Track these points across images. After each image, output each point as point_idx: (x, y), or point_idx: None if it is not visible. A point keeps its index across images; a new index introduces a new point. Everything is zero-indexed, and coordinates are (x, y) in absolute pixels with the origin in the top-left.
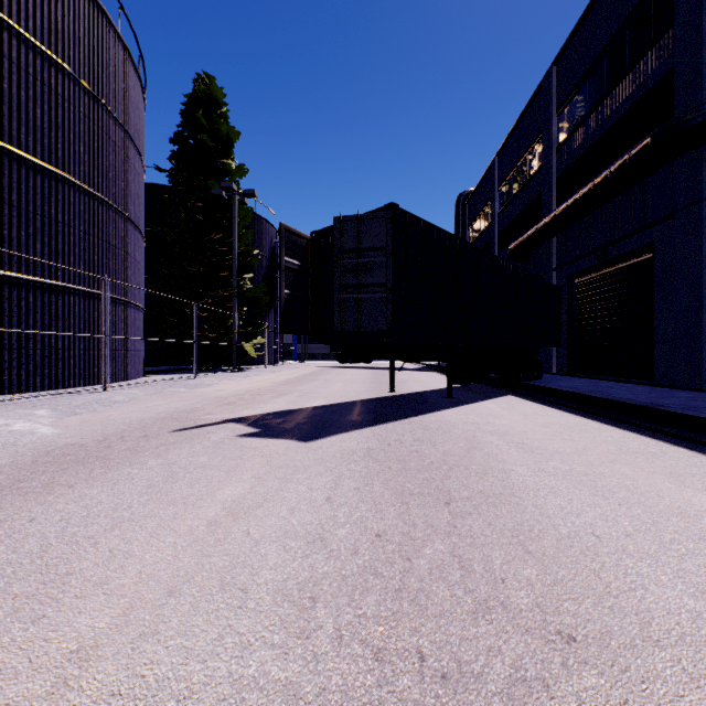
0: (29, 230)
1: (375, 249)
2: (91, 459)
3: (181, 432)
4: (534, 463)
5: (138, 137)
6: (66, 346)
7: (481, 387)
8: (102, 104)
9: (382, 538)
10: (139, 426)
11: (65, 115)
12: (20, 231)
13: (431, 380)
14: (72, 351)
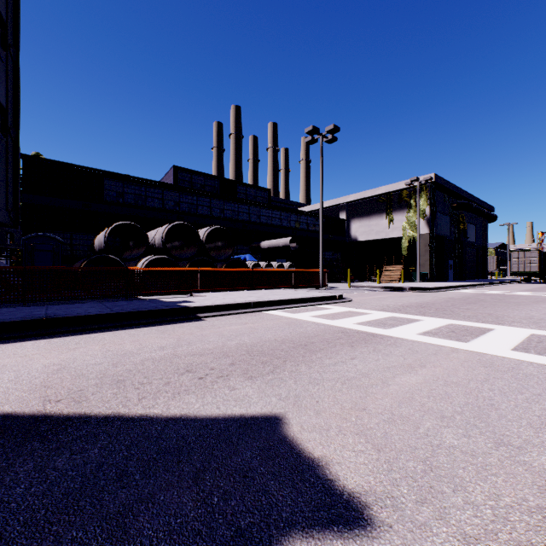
0: None
1: None
2: None
3: None
4: (217, 341)
5: None
6: None
7: None
8: None
9: (352, 345)
10: None
11: None
12: None
13: None
14: None
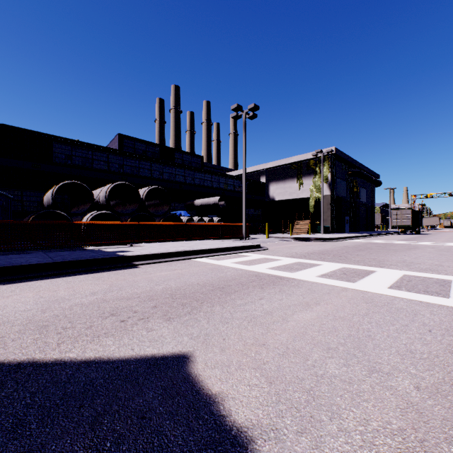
0: None
1: None
2: None
3: None
4: (146, 286)
5: None
6: None
7: None
8: None
9: (262, 287)
10: None
11: None
12: None
13: None
14: None
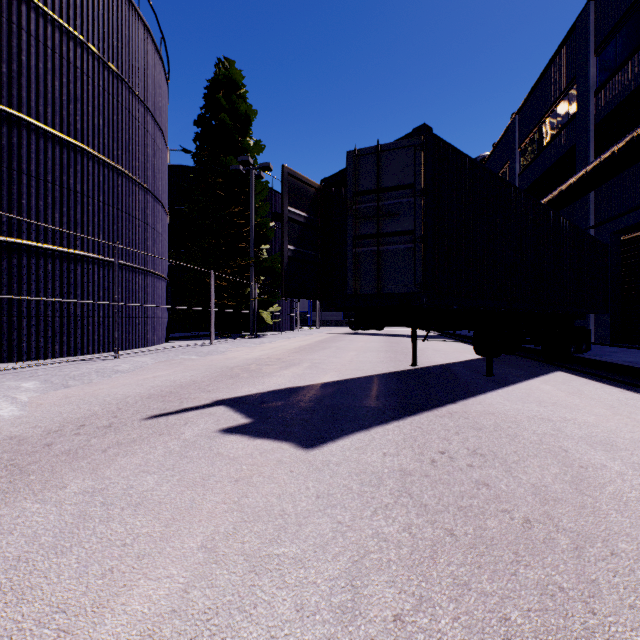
0: (47, 199)
1: (400, 188)
2: (2, 471)
3: (154, 421)
4: None
5: (159, 114)
6: (85, 314)
7: (515, 359)
8: (121, 79)
9: None
10: (115, 407)
11: (84, 88)
12: (38, 200)
13: (451, 349)
14: (91, 318)
